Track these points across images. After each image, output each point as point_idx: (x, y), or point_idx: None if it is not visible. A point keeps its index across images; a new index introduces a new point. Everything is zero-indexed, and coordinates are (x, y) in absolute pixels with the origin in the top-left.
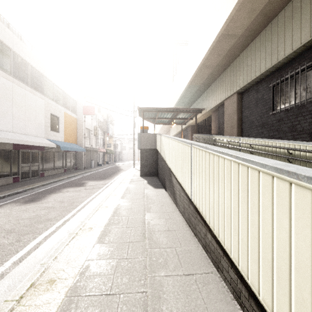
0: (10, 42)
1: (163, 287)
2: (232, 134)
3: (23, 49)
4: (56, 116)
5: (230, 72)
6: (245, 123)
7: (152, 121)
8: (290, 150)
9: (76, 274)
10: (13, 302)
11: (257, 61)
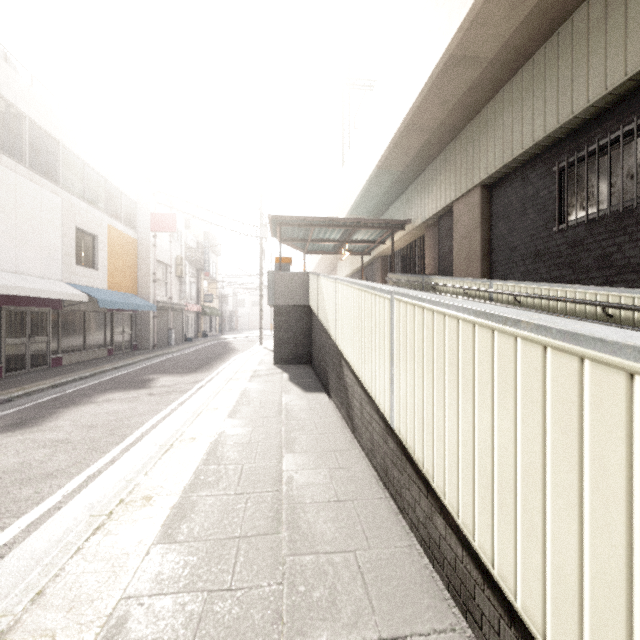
0: None
1: None
2: (470, 275)
3: (11, 83)
4: (90, 234)
5: (467, 142)
6: (499, 251)
7: (300, 247)
8: (610, 308)
9: None
10: None
11: (526, 117)
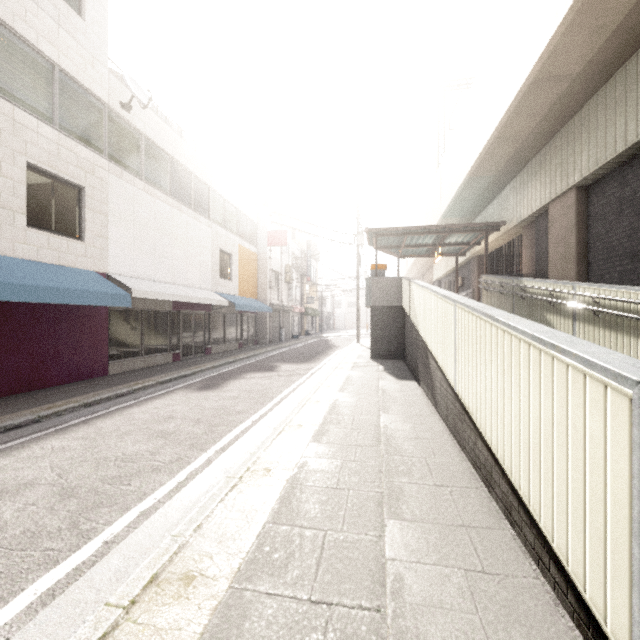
0: (169, 145)
1: (403, 491)
2: (565, 275)
3: (185, 152)
4: (228, 253)
5: (561, 145)
6: (596, 251)
7: (395, 252)
8: None
9: (293, 467)
10: (235, 479)
11: (619, 122)
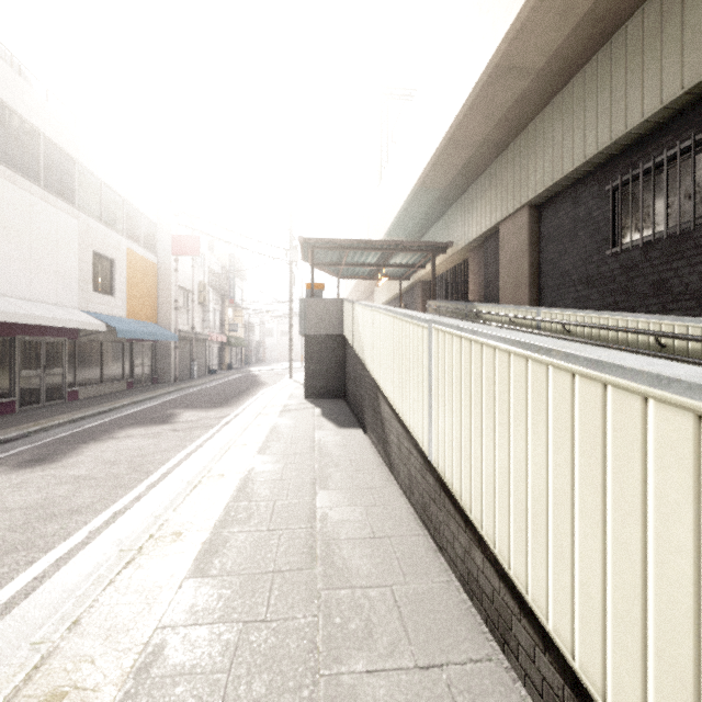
0: None
1: None
2: (517, 302)
3: (25, 98)
4: (108, 258)
5: (514, 158)
6: (549, 276)
7: (334, 272)
8: (662, 337)
9: (125, 673)
10: None
11: (577, 132)
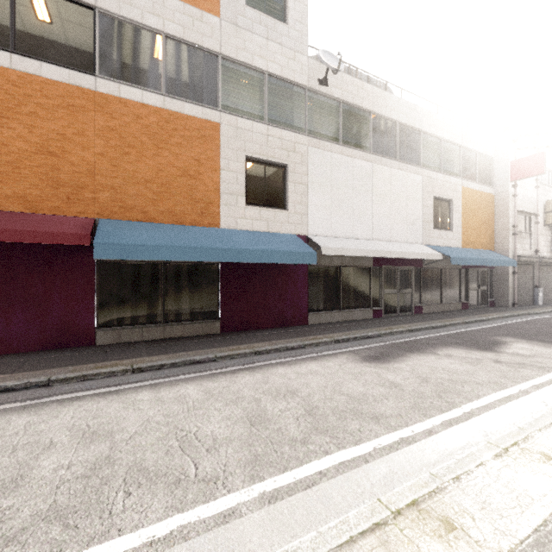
0: (369, 101)
1: None
2: None
3: (387, 103)
4: (446, 200)
5: None
6: None
7: None
8: None
9: None
10: None
11: None
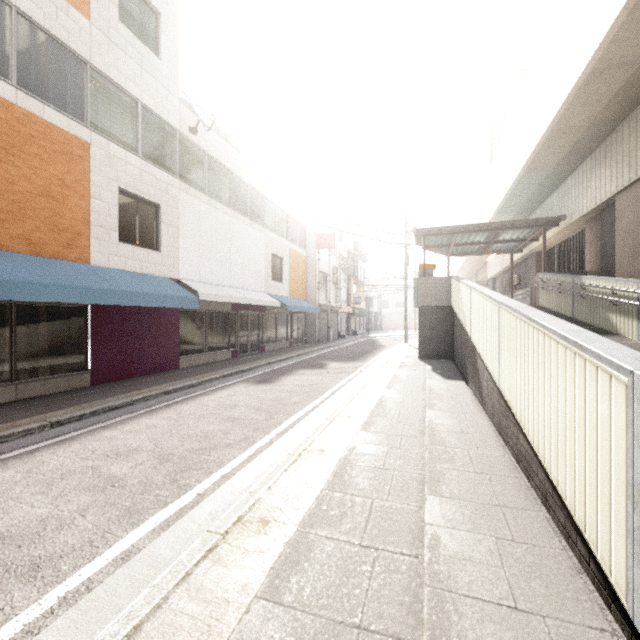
0: (228, 160)
1: (444, 475)
2: (633, 272)
3: (241, 166)
4: (279, 257)
5: (629, 132)
6: None
7: (444, 251)
8: None
9: (344, 450)
10: (295, 455)
11: None
